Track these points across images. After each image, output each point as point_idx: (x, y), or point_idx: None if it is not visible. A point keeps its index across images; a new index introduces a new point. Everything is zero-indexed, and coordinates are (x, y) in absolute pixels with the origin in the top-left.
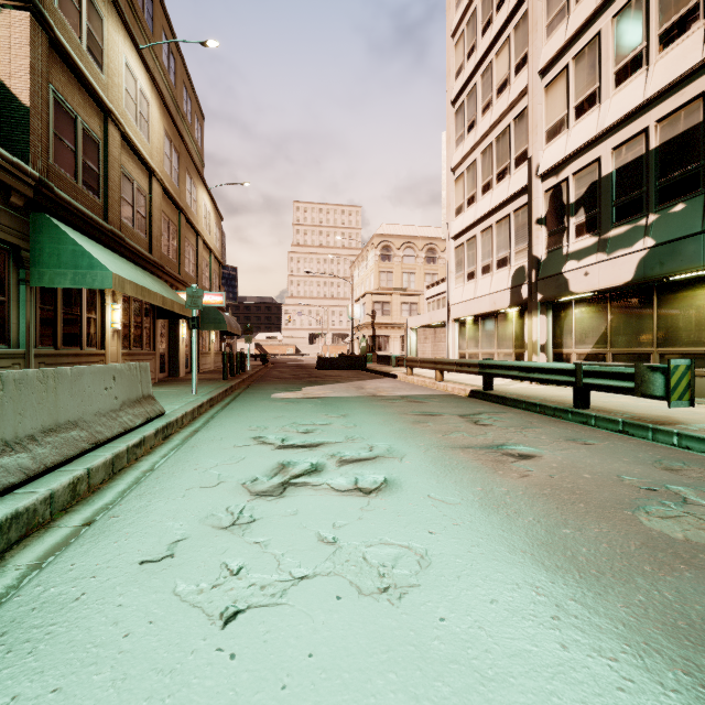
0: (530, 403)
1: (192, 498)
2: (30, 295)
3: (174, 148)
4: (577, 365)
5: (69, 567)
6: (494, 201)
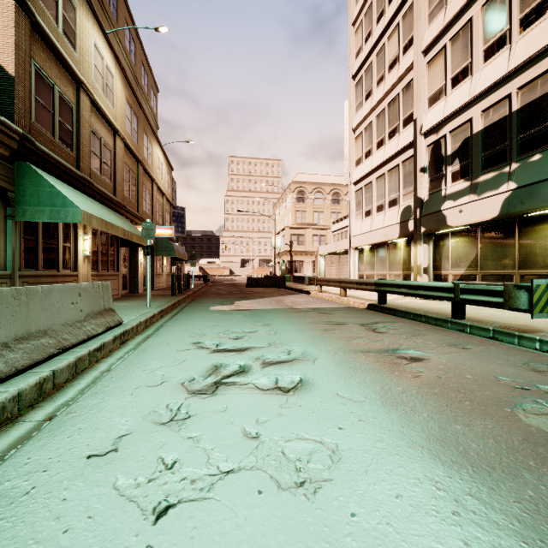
0: (416, 314)
1: (138, 396)
2: (15, 228)
3: (134, 112)
4: (455, 284)
5: (25, 461)
6: (386, 154)
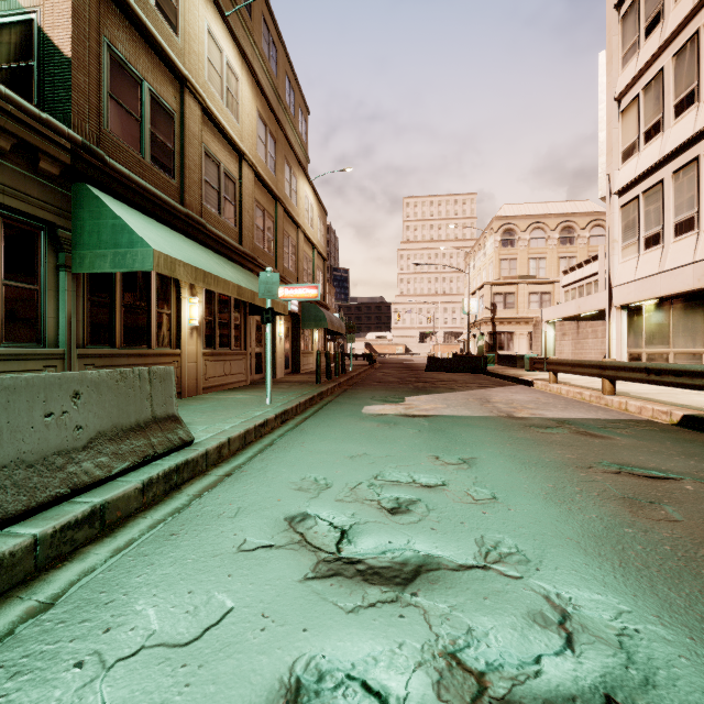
0: None
1: None
2: (72, 284)
3: (270, 133)
4: None
5: None
6: (702, 117)
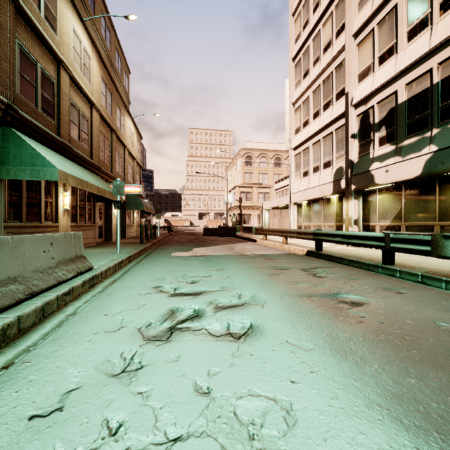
0: (350, 260)
1: (95, 343)
2: (0, 185)
3: (108, 89)
4: (386, 234)
5: None
6: (321, 123)
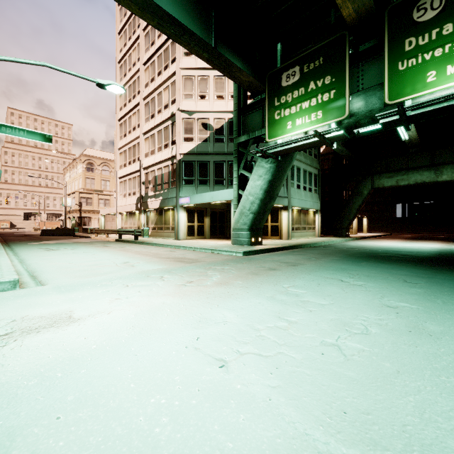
0: (127, 241)
1: (34, 251)
2: None
3: None
4: (134, 230)
5: (25, 253)
6: (131, 169)
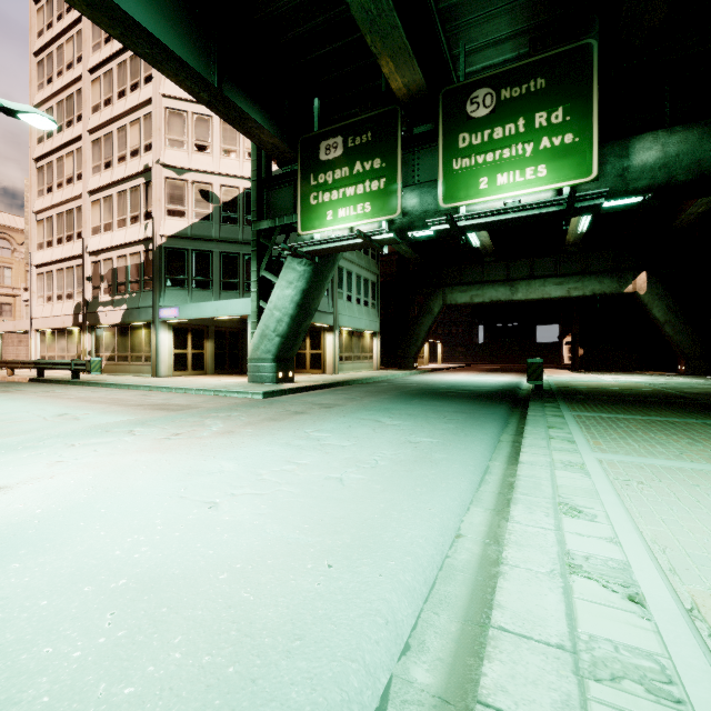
0: (57, 381)
1: None
2: None
3: None
4: (72, 361)
5: None
6: (64, 253)
